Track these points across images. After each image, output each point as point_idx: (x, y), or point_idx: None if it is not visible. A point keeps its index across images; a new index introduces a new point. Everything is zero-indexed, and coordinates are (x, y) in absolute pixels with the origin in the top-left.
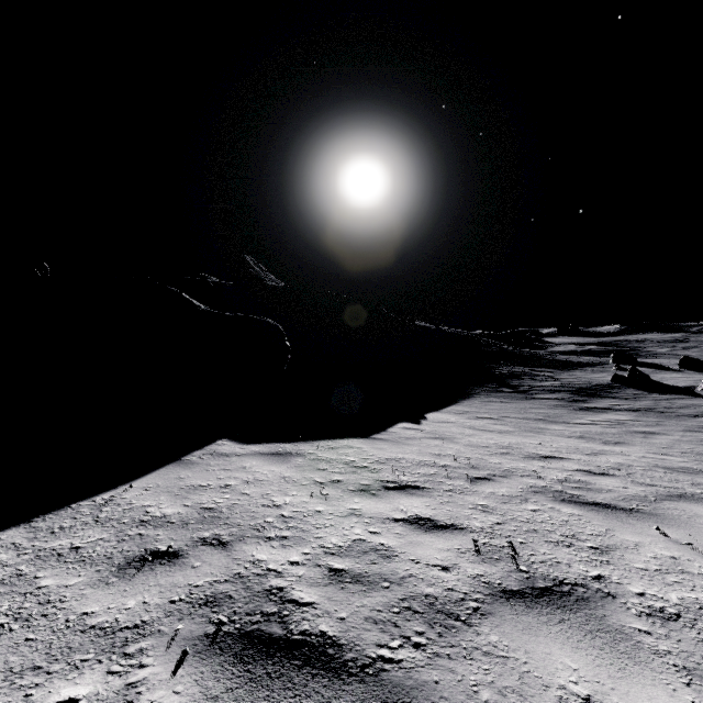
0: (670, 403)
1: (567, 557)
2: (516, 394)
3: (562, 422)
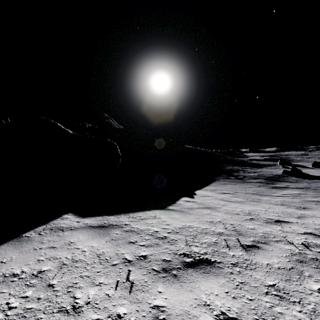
0: (316, 184)
1: None
2: (237, 180)
3: (267, 195)
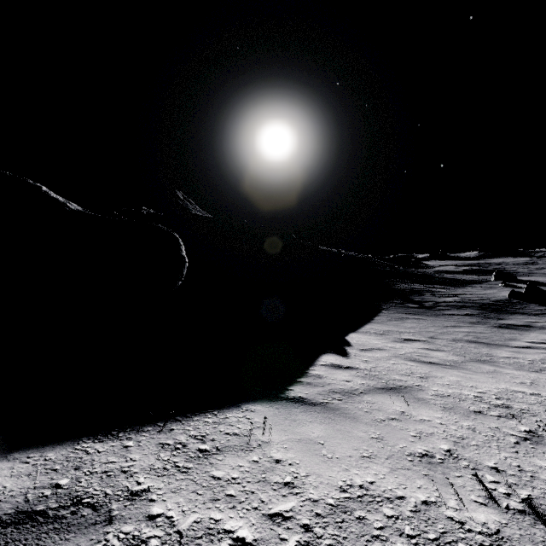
0: None
1: None
2: (425, 310)
3: (501, 345)
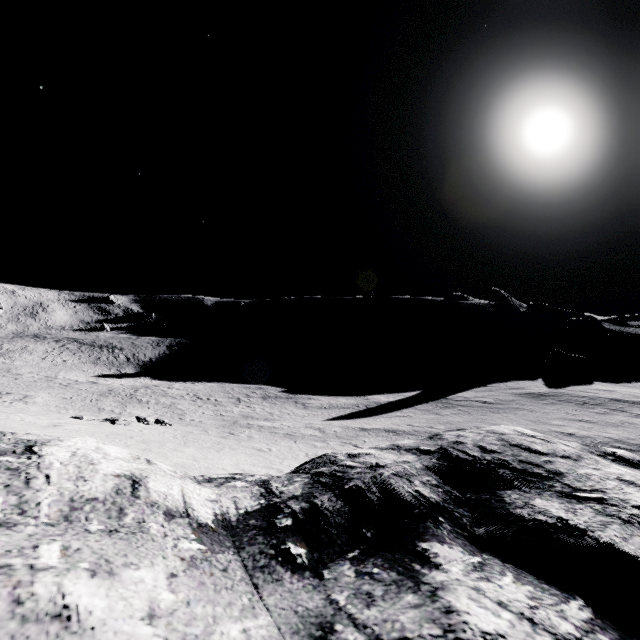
0: None
1: None
2: None
3: None
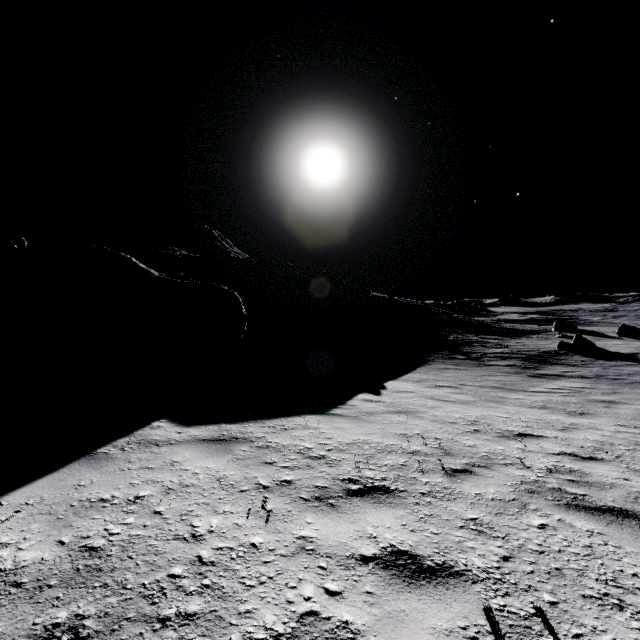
0: (619, 370)
1: (631, 638)
2: (470, 361)
3: (520, 390)
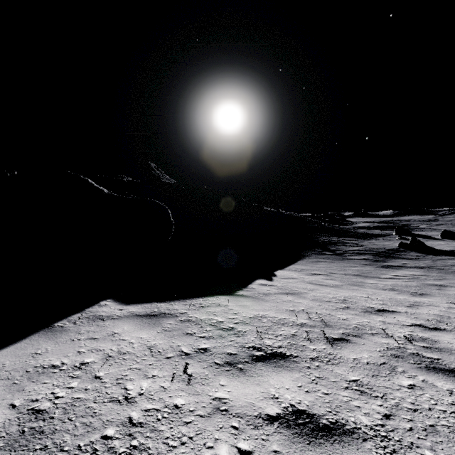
0: (444, 262)
1: None
2: (335, 256)
3: (374, 277)
